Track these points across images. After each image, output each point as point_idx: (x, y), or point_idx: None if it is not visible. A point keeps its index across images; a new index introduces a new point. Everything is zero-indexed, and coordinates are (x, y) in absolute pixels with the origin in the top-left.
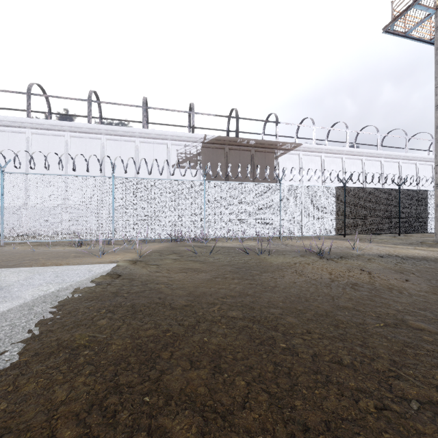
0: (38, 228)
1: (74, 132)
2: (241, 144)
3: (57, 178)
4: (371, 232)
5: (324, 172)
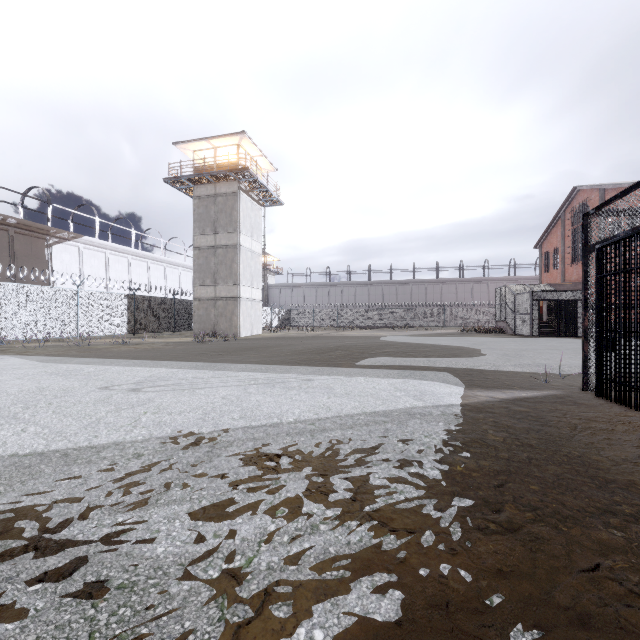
0: None
1: None
2: None
3: None
4: (155, 331)
5: (109, 270)
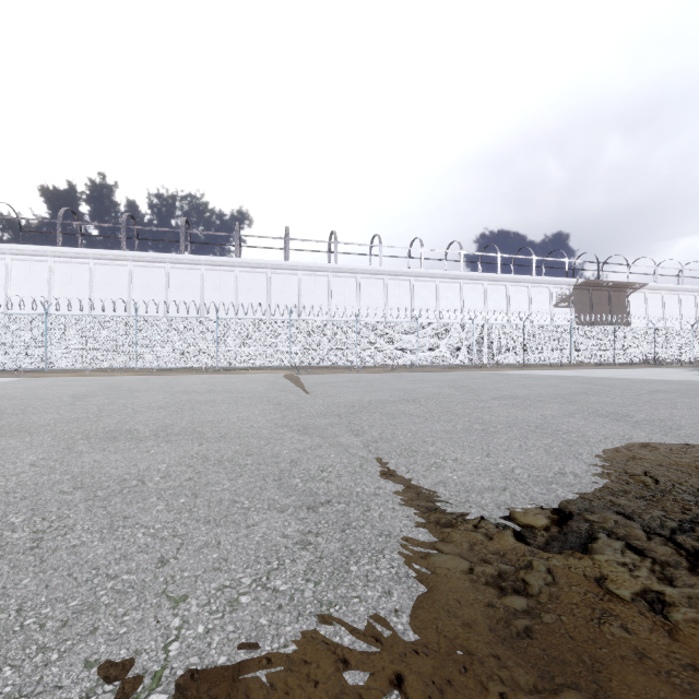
0: (584, 355)
1: (489, 281)
2: (602, 285)
3: (591, 328)
4: None
5: (664, 308)
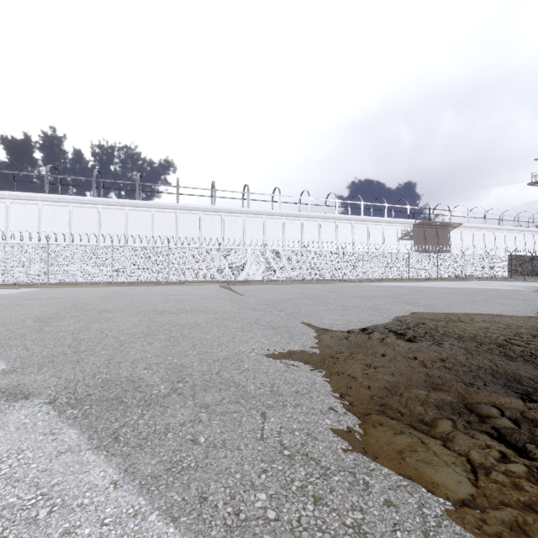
0: (417, 273)
1: (355, 221)
2: (432, 224)
3: (422, 254)
4: (521, 275)
5: (473, 240)
